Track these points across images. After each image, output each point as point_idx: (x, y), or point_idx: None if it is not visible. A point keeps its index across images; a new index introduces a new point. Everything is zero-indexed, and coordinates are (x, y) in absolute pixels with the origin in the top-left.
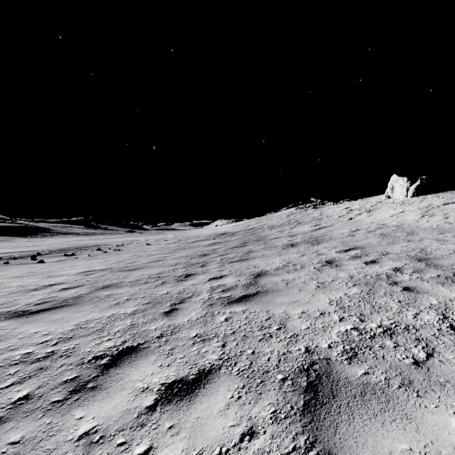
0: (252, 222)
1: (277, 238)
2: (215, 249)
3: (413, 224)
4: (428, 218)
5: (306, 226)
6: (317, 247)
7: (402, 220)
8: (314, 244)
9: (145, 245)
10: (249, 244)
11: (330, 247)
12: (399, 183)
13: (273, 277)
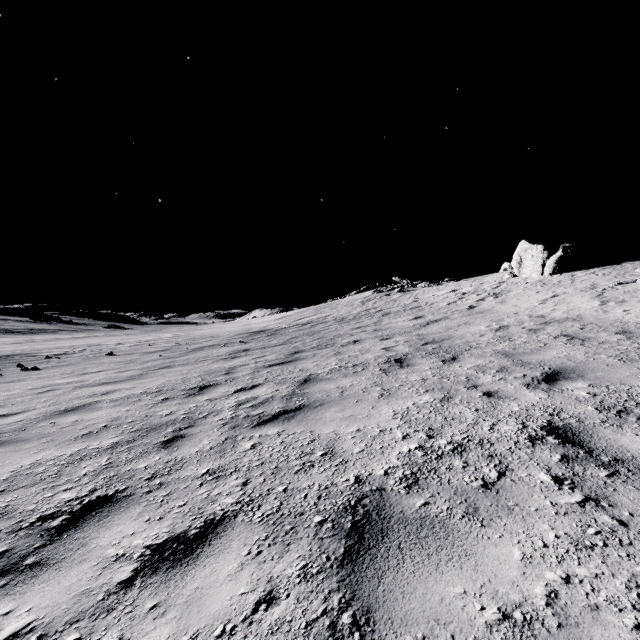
0: (306, 312)
1: (358, 342)
2: (233, 367)
3: (602, 316)
4: (620, 306)
5: (400, 319)
6: (462, 369)
7: (570, 308)
8: (448, 360)
9: (102, 356)
10: (304, 355)
11: (495, 370)
12: (530, 254)
13: (433, 568)
